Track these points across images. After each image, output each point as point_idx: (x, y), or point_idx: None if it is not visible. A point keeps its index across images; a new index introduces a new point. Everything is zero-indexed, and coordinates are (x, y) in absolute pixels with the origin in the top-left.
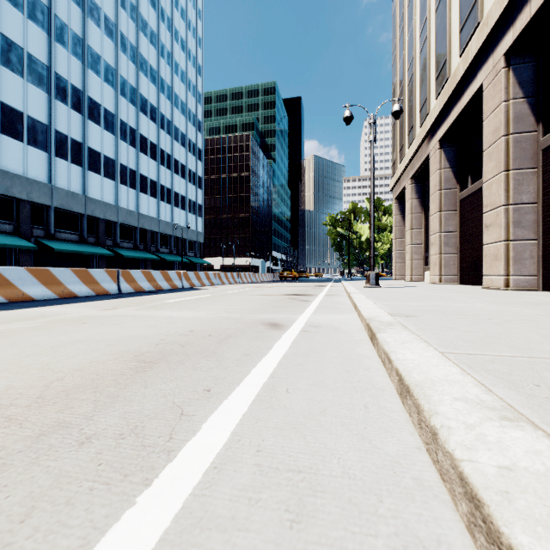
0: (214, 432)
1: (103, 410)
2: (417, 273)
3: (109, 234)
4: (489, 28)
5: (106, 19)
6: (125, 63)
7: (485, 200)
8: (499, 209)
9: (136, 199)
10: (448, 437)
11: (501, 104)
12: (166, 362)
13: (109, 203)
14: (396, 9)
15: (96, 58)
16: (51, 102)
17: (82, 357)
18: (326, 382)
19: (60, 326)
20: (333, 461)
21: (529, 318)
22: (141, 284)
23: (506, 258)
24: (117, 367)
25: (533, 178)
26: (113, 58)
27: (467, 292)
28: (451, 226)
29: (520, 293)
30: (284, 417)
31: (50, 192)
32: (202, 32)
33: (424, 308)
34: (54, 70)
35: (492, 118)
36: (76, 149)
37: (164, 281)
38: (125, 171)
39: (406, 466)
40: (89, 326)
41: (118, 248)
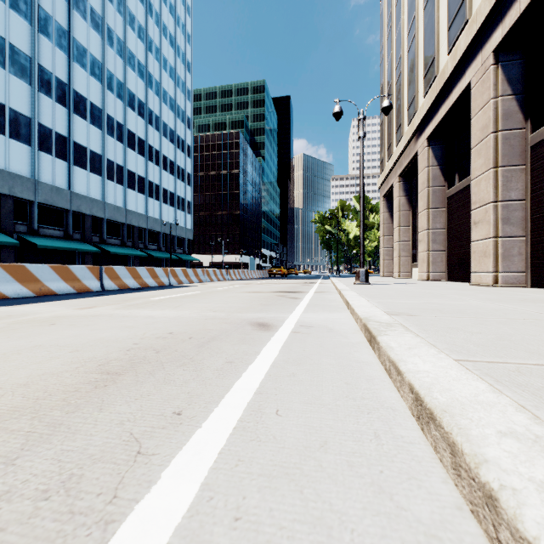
0: (177, 485)
1: (34, 447)
2: (404, 270)
3: (96, 230)
4: (478, 25)
5: (93, 11)
6: (112, 57)
7: (473, 197)
8: (488, 206)
9: (123, 195)
10: (519, 511)
11: (490, 101)
12: (134, 373)
13: (96, 198)
14: (384, 9)
15: (82, 51)
16: (34, 95)
17: (34, 367)
18: (323, 400)
19: (24, 327)
20: (345, 536)
21: (533, 317)
22: (126, 281)
23: (495, 254)
24: (73, 381)
25: (521, 175)
26: (100, 51)
27: (457, 289)
28: (439, 223)
29: (510, 290)
30: (274, 455)
31: (33, 187)
32: (191, 28)
33: (420, 306)
34: (38, 61)
35: (481, 115)
36: (61, 143)
37: (150, 278)
38: (112, 166)
39: (450, 543)
40: (58, 327)
41: (104, 245)
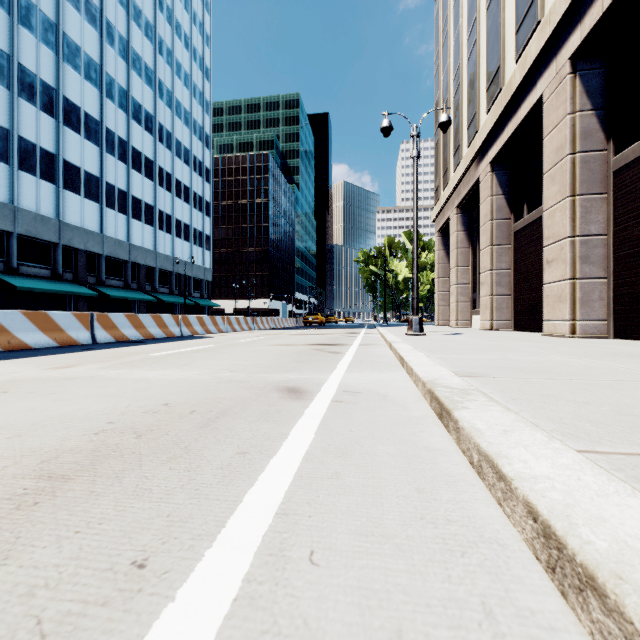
0: None
1: None
2: (463, 318)
3: (92, 269)
4: (552, 27)
5: (88, 1)
6: (113, 58)
7: (546, 231)
8: (564, 241)
9: (126, 227)
10: None
11: (566, 117)
12: (91, 476)
13: (92, 230)
14: (439, 11)
15: (74, 50)
16: (13, 101)
17: None
18: (386, 526)
19: None
20: None
21: None
22: (124, 331)
23: (572, 299)
24: None
25: (602, 205)
26: (97, 50)
27: (529, 340)
28: (504, 263)
29: (591, 341)
30: None
31: (11, 215)
32: (210, 28)
33: (495, 364)
34: (17, 60)
35: (556, 133)
36: (48, 161)
37: (156, 327)
38: (112, 191)
39: None
40: (9, 397)
41: (103, 287)
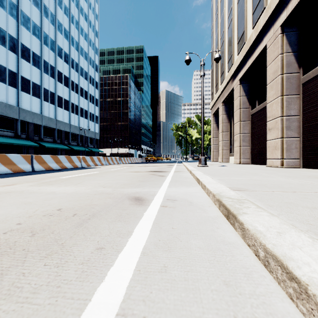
0: None
1: None
2: (225, 158)
3: (36, 132)
4: (271, 10)
5: None
6: (47, 24)
7: (268, 114)
8: (277, 119)
9: (54, 111)
10: None
11: (279, 55)
12: None
13: (36, 112)
14: (213, 4)
15: (27, 19)
16: None
17: None
18: None
19: None
20: None
21: None
22: (50, 164)
23: (282, 148)
24: None
25: (297, 100)
26: (39, 20)
27: (261, 169)
28: (246, 130)
29: (292, 169)
30: None
31: None
32: (98, 11)
33: (249, 182)
34: None
35: (273, 64)
36: (12, 76)
37: (68, 162)
38: (47, 93)
39: None
40: None
41: (42, 142)
